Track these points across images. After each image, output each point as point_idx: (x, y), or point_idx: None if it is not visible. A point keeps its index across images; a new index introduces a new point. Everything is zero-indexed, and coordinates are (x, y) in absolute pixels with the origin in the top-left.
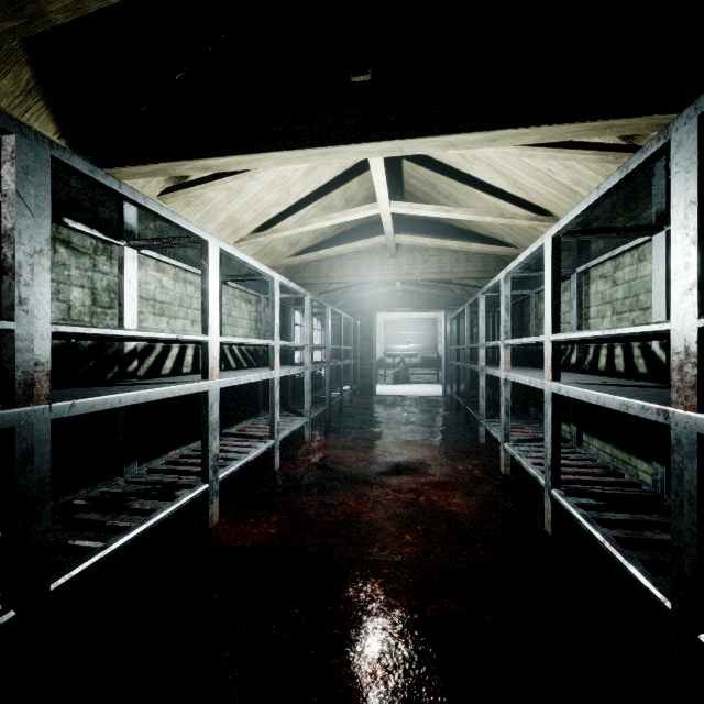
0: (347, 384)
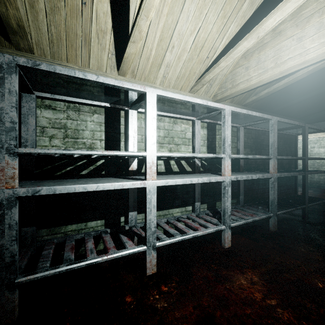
0: None
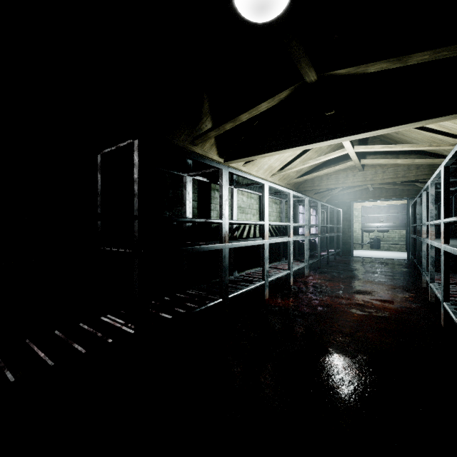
0: (332, 248)
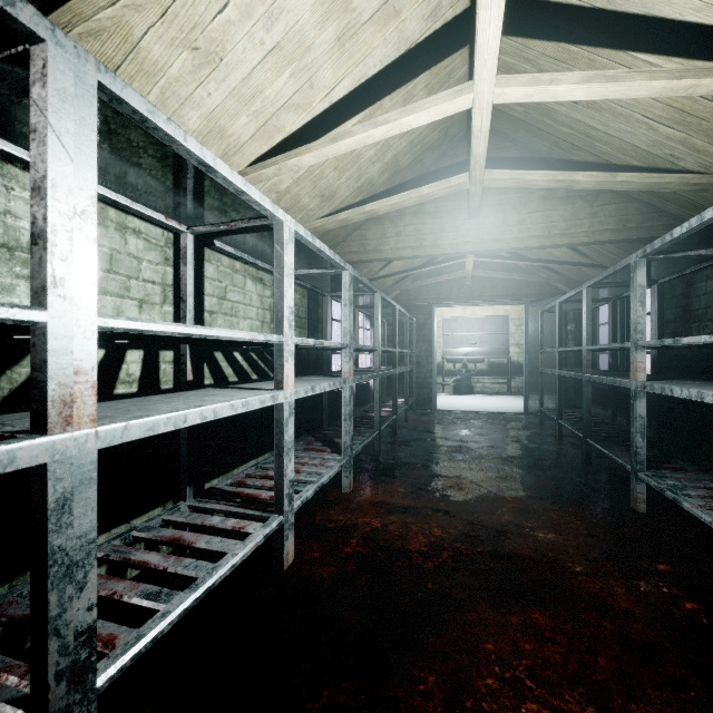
0: (399, 395)
